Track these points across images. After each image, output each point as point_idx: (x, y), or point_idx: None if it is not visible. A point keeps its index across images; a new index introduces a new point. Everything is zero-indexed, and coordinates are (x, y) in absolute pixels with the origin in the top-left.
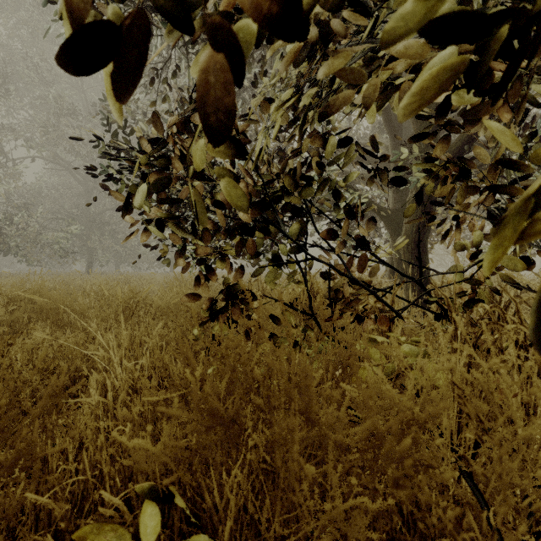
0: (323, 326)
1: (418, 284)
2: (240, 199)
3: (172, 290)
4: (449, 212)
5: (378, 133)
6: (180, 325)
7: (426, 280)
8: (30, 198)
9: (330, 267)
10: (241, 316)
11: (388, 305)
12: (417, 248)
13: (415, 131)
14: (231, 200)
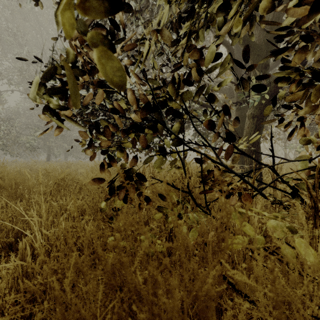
0: (196, 200)
1: (272, 169)
2: (120, 73)
3: (92, 172)
4: (298, 112)
5: None
6: (92, 199)
7: (259, 165)
8: (12, 115)
9: (201, 156)
10: (119, 212)
11: (253, 186)
12: (253, 145)
13: None
14: (110, 76)
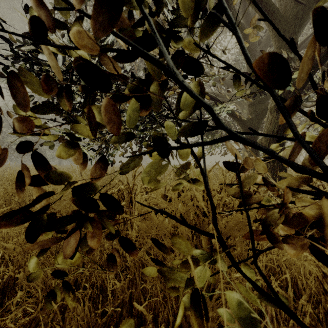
0: (225, 240)
1: None
2: None
3: None
4: None
5: (235, 64)
6: None
7: (285, 171)
8: None
9: (237, 158)
10: None
11: None
12: None
13: (277, 48)
14: None
